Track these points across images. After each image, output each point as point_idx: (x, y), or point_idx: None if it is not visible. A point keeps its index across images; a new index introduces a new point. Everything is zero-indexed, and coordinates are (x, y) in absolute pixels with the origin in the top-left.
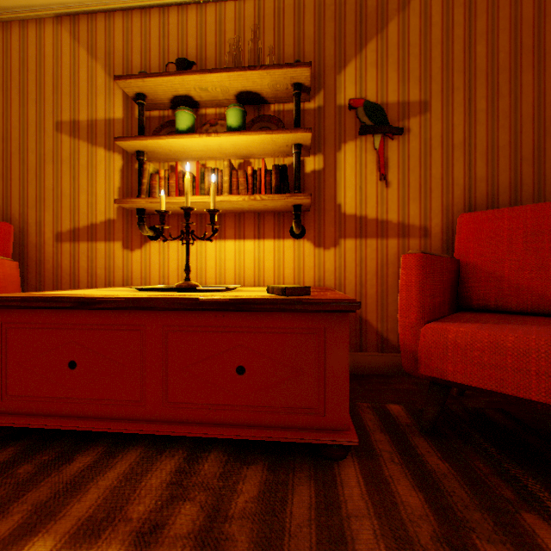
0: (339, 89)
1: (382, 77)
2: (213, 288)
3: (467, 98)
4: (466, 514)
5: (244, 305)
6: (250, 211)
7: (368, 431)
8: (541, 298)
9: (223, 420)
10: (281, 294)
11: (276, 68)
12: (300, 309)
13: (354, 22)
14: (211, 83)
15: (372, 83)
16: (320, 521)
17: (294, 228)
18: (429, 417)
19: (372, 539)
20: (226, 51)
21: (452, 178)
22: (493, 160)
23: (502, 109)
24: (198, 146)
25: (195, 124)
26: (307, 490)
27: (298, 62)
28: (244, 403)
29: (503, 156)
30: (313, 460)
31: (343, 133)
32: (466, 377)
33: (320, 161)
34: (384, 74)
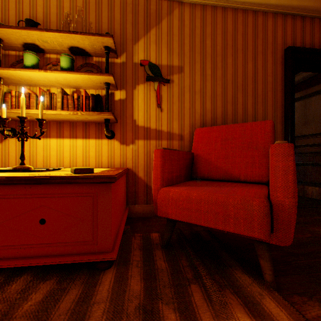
0: (135, 53)
1: (159, 50)
2: (35, 169)
3: (202, 67)
4: (162, 290)
5: (43, 180)
6: (80, 121)
7: (131, 250)
8: (226, 172)
9: (31, 254)
10: (74, 173)
11: (91, 35)
12: (81, 182)
13: (143, 16)
14: (49, 38)
15: (153, 53)
16: (75, 309)
17: (105, 133)
18: (165, 238)
19: (100, 315)
20: (64, 19)
21: (195, 109)
22: (214, 101)
23: (218, 75)
24: (40, 77)
25: (38, 63)
26: (77, 291)
27: (107, 34)
28: (46, 242)
29: (219, 99)
30: (91, 271)
31: (137, 79)
32: (177, 216)
33: (124, 94)
34: (160, 48)
